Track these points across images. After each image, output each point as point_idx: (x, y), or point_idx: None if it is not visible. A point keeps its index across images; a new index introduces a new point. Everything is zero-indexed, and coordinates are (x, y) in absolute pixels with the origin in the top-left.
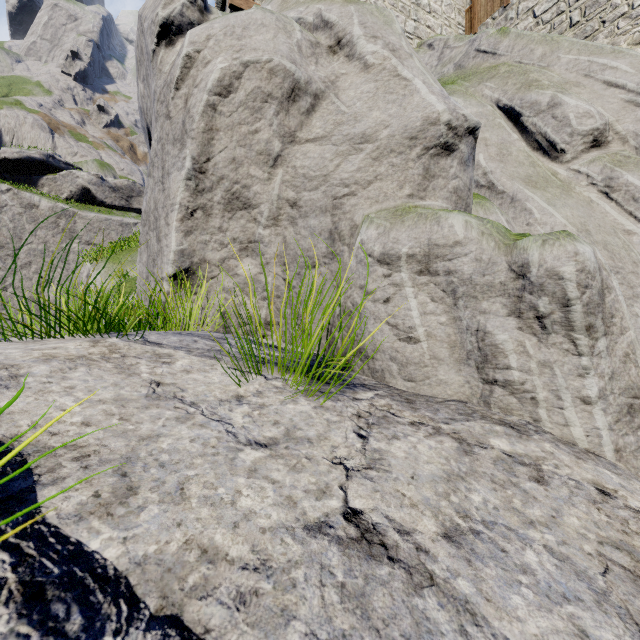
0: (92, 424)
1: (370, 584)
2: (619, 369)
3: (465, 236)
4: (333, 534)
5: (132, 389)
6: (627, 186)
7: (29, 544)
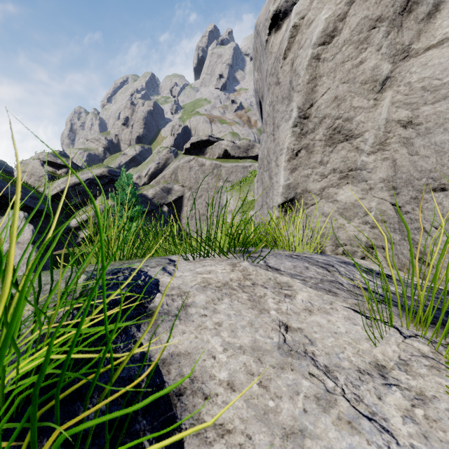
0: (236, 387)
1: None
2: None
3: None
4: None
5: (264, 333)
6: None
7: None
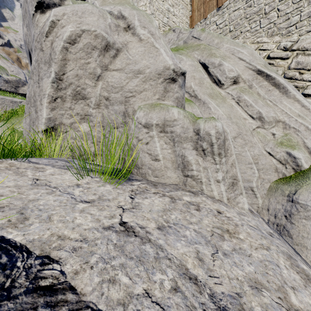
0: (4, 195)
1: (126, 243)
2: (229, 169)
3: (178, 117)
4: (114, 230)
5: (23, 182)
6: (245, 100)
7: None
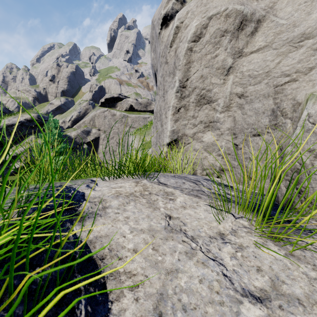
0: (138, 252)
1: None
2: None
3: None
4: None
5: (156, 221)
6: None
7: None
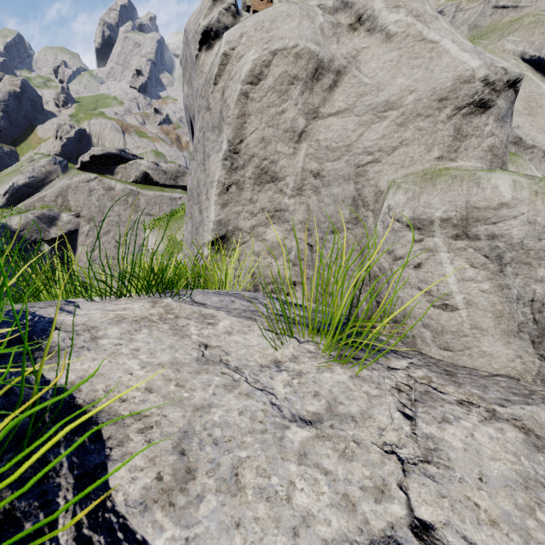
0: (153, 390)
1: None
2: None
3: (513, 197)
4: None
5: (185, 352)
6: None
7: (100, 538)
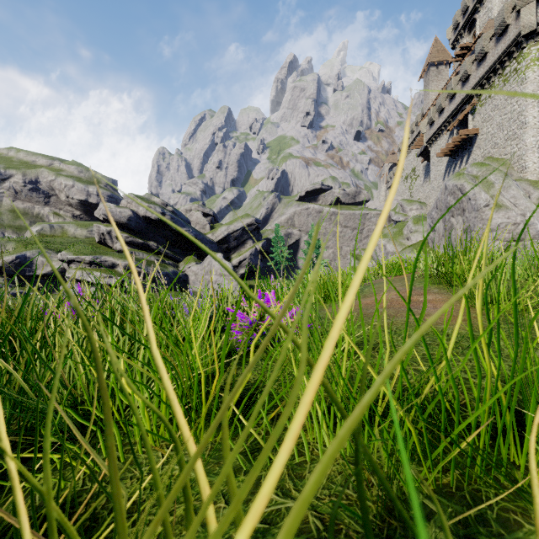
0: None
1: None
2: None
3: None
4: None
5: None
6: None
7: None
